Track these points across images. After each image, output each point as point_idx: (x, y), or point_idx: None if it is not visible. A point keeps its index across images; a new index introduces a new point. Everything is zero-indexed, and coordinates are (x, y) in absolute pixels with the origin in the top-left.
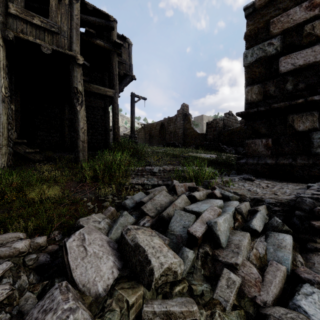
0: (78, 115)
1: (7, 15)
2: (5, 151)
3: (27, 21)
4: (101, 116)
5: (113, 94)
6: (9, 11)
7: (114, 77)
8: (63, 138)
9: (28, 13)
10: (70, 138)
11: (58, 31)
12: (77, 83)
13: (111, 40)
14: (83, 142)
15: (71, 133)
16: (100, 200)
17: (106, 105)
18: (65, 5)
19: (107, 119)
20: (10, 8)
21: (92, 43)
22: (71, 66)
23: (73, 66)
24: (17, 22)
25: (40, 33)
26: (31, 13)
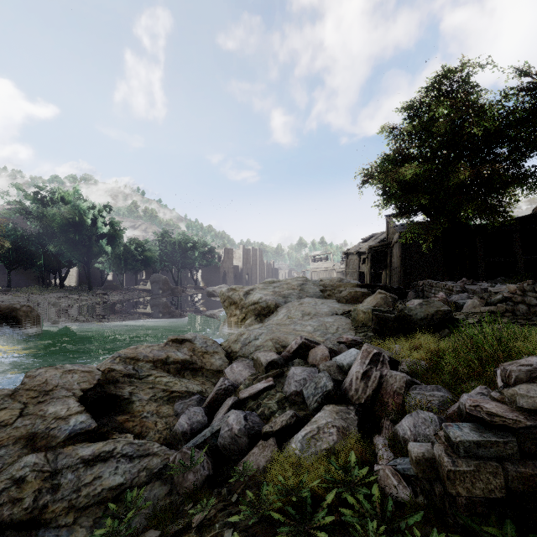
0: None
1: None
2: None
3: None
4: None
5: None
6: None
7: None
8: None
9: None
10: None
11: None
12: None
13: None
14: None
15: None
16: None
17: None
18: None
19: None
20: None
21: None
22: None
23: None
24: None
25: None
26: None
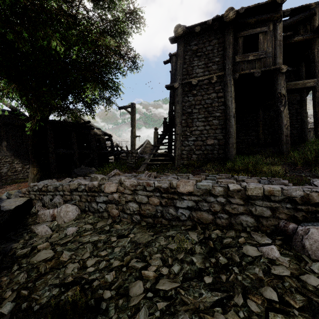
0: (281, 114)
1: (234, 64)
2: (235, 146)
3: (245, 61)
4: (296, 110)
5: (315, 83)
6: (235, 61)
7: (316, 65)
8: (257, 136)
9: (245, 55)
10: (264, 135)
11: (265, 55)
12: (281, 89)
13: (312, 27)
14: (286, 136)
15: (265, 131)
16: (318, 177)
17: (302, 96)
18: (270, 32)
19: (304, 111)
20: (236, 59)
21: (288, 44)
22: (275, 77)
23: (277, 76)
24: (239, 65)
25: (252, 64)
26: (247, 55)
